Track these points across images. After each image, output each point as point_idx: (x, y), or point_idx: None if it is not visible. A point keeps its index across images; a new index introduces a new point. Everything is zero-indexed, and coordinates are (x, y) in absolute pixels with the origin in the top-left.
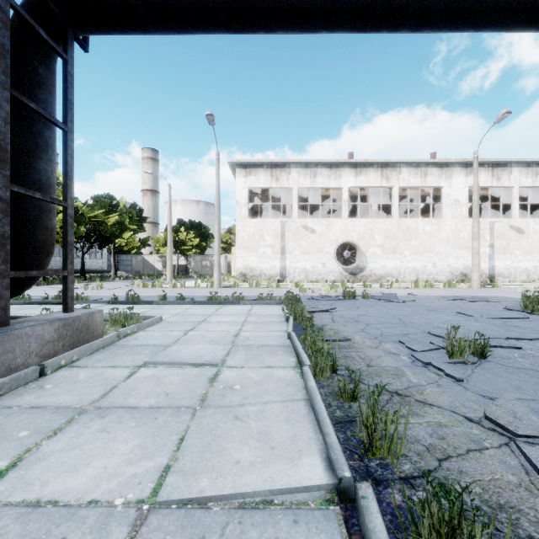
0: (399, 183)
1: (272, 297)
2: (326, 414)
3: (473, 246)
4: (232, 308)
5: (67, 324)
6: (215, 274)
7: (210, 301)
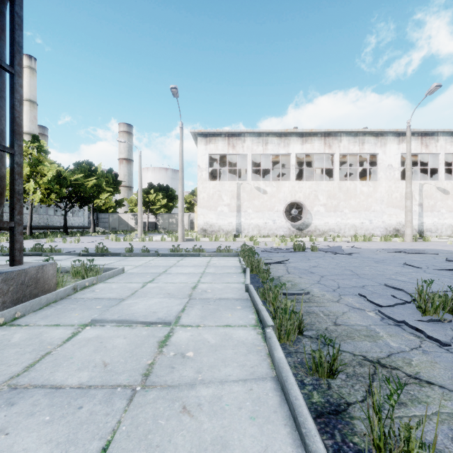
0: (340, 150)
1: (229, 250)
2: (306, 411)
3: (406, 204)
4: (193, 260)
5: (9, 278)
6: (179, 229)
7: (172, 253)
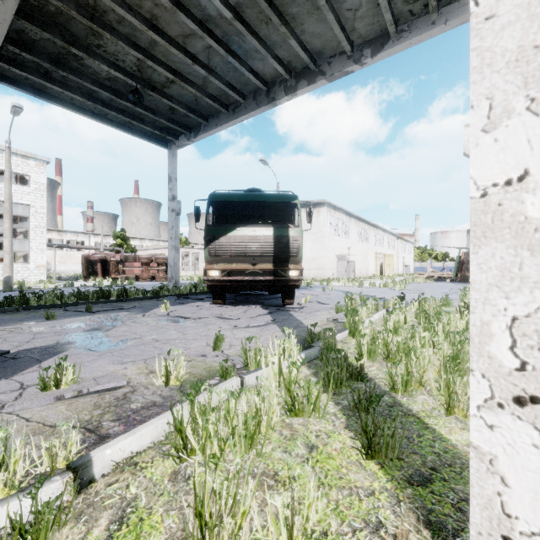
0: (67, 238)
1: None
2: None
3: None
4: None
5: None
6: None
7: None
